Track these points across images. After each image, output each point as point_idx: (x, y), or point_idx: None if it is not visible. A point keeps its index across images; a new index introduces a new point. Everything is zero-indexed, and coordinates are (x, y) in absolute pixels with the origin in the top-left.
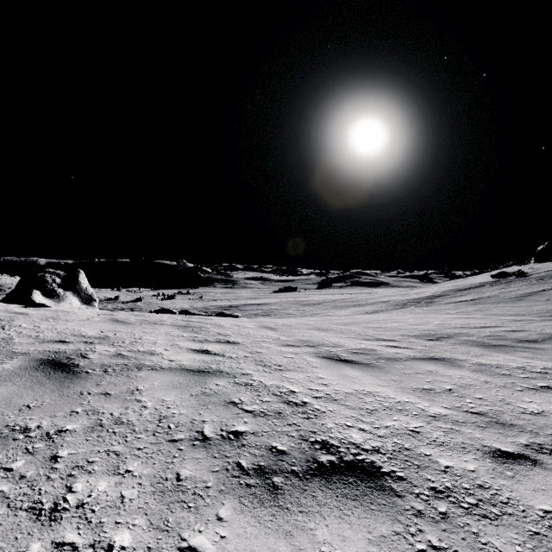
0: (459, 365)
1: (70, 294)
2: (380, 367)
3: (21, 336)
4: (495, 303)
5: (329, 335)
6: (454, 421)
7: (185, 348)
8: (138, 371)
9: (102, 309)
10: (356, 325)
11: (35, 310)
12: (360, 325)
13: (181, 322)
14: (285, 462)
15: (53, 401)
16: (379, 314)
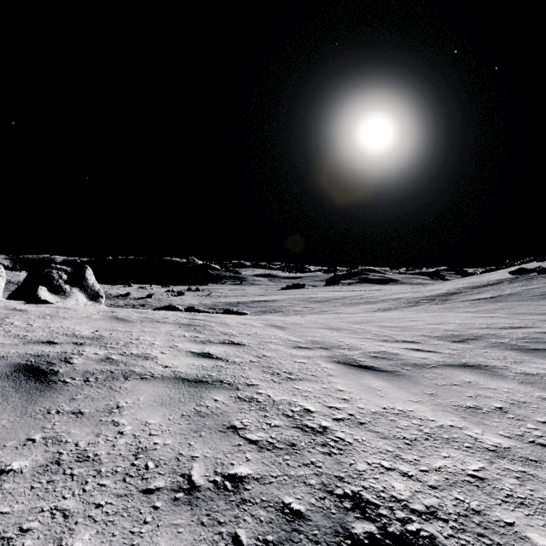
0: (501, 374)
1: (76, 290)
2: (407, 376)
3: (7, 336)
4: (518, 301)
5: (342, 335)
6: (522, 458)
7: (183, 351)
8: (124, 380)
9: (113, 305)
10: (370, 324)
11: (36, 306)
12: (373, 324)
13: (185, 320)
14: (302, 535)
15: (9, 423)
16: (391, 312)
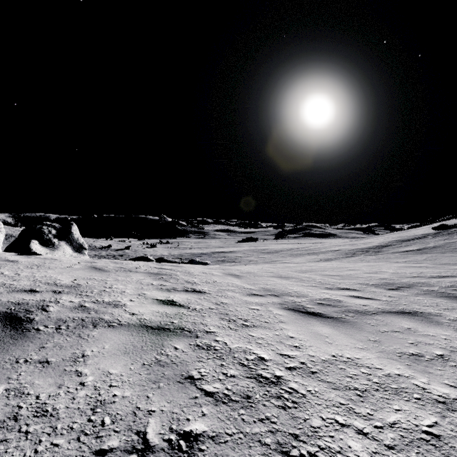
0: (436, 321)
1: (63, 243)
2: (351, 323)
3: None
4: (442, 252)
5: (290, 283)
6: None
7: (150, 299)
8: (93, 328)
9: (97, 255)
10: (314, 273)
11: (26, 257)
12: (317, 273)
13: (154, 269)
14: None
15: None
16: (331, 262)
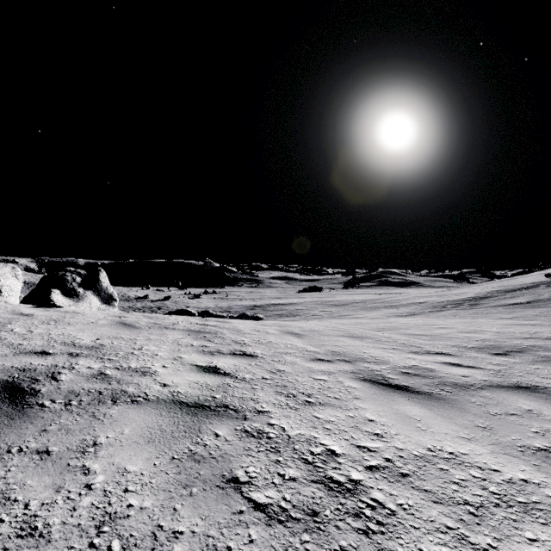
0: None
1: (90, 293)
2: (450, 401)
3: (0, 345)
4: None
5: (365, 344)
6: None
7: (188, 364)
8: (111, 405)
9: (131, 307)
10: (394, 331)
11: (44, 310)
12: (398, 331)
13: (195, 326)
14: None
15: None
16: (415, 317)
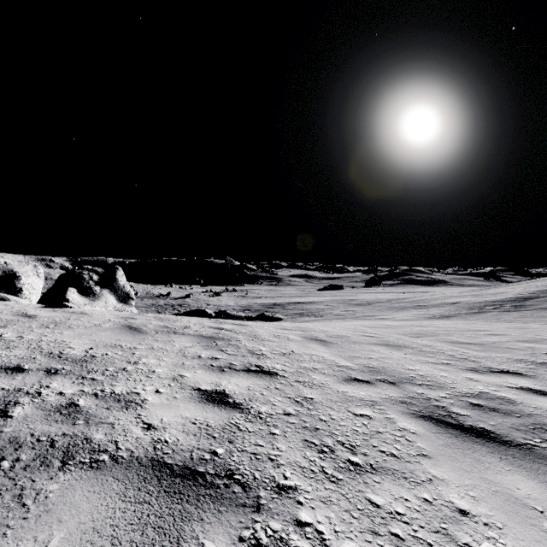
0: None
1: (106, 292)
2: None
3: None
4: None
5: (406, 356)
6: None
7: (189, 388)
8: (57, 470)
9: (154, 304)
10: (434, 338)
11: (51, 311)
12: (439, 338)
13: (208, 330)
14: None
15: None
16: (451, 319)
